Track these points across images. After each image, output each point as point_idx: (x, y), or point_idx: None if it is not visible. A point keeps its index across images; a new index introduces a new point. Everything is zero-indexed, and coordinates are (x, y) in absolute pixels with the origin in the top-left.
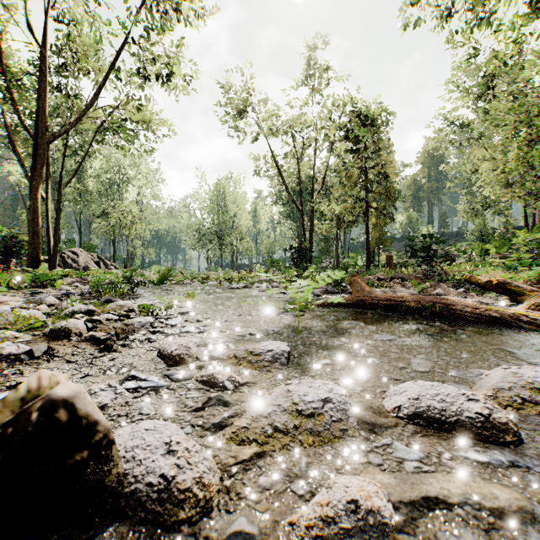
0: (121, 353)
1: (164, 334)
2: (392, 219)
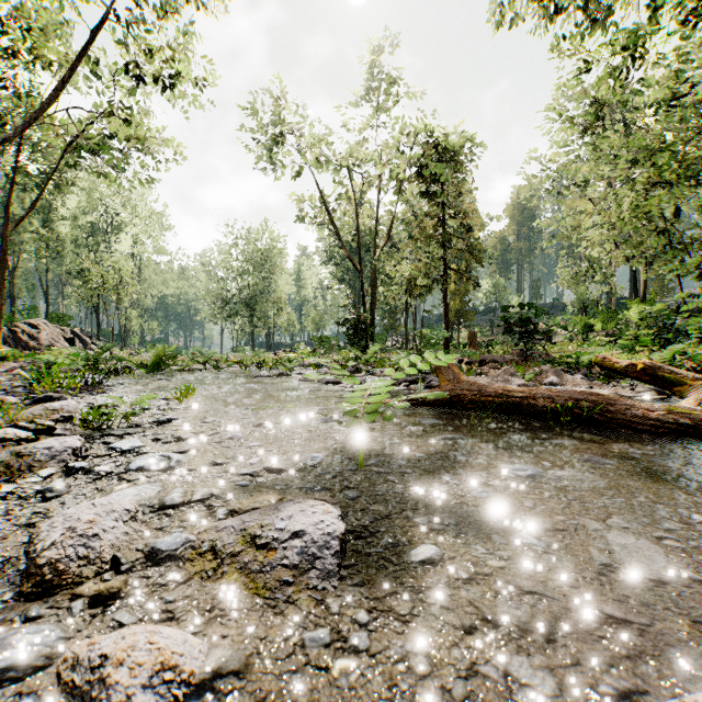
0: None
1: (90, 475)
2: (477, 285)
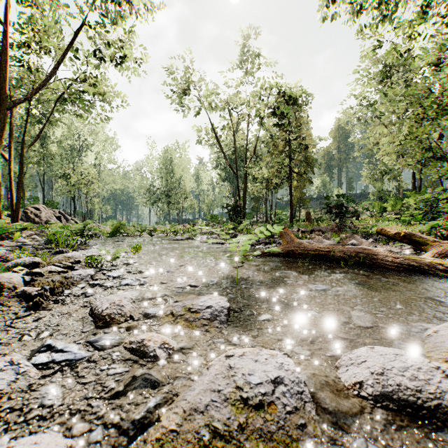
0: (51, 310)
1: (103, 287)
2: (311, 182)
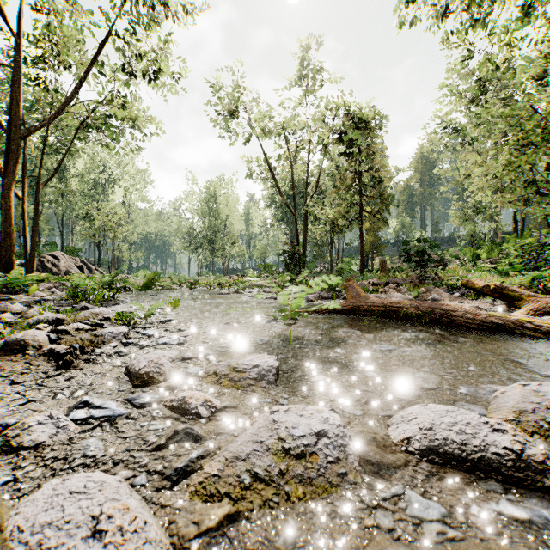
0: (82, 370)
1: (137, 346)
2: (386, 224)
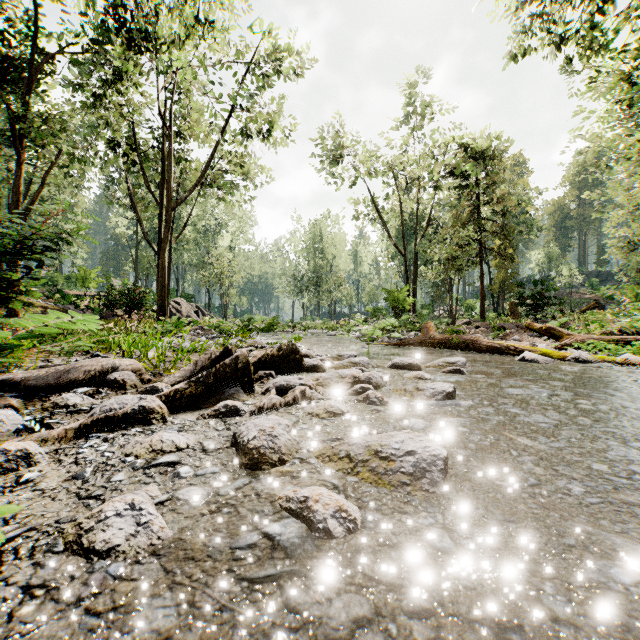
0: None
1: None
2: (512, 261)
